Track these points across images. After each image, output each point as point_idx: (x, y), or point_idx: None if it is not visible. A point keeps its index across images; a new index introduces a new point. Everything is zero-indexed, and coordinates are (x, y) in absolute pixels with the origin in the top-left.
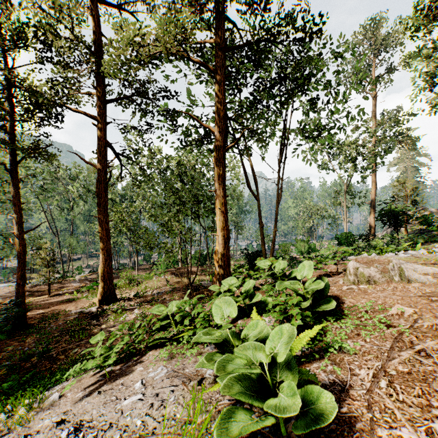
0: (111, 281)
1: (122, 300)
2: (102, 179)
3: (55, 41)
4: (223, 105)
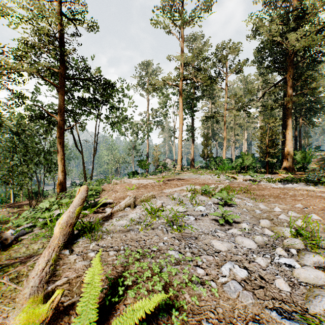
0: None
1: None
2: None
3: None
4: (63, 106)
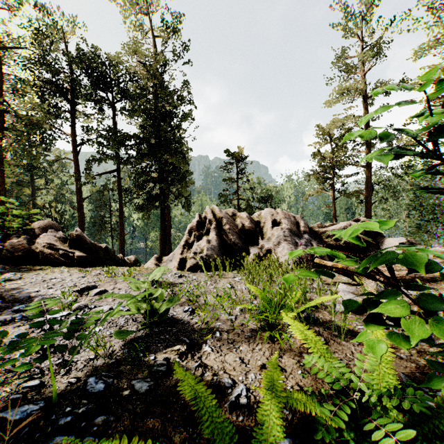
0: None
1: None
2: (369, 202)
3: None
4: None
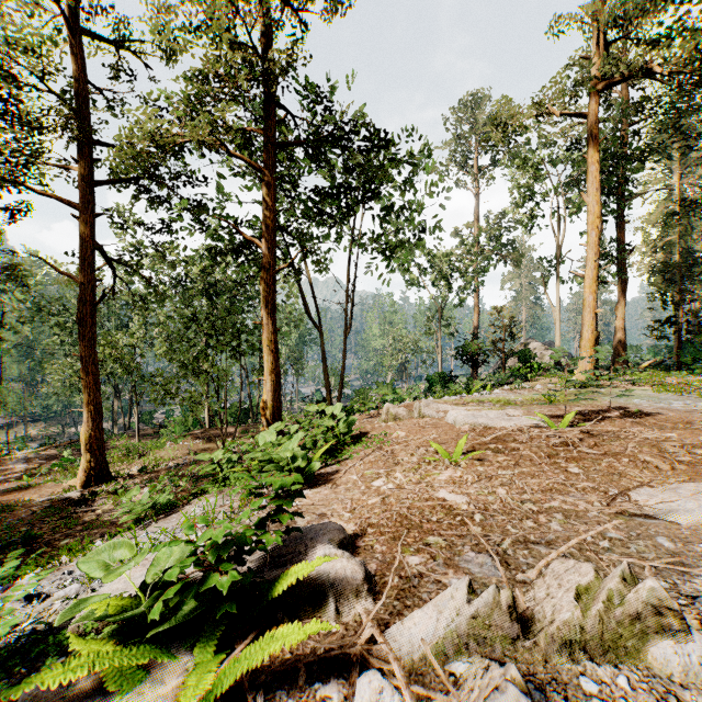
0: (102, 451)
1: (120, 479)
2: (88, 299)
3: (12, 91)
4: (272, 214)
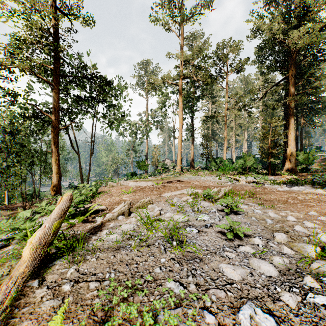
0: None
1: None
2: None
3: None
4: (57, 104)
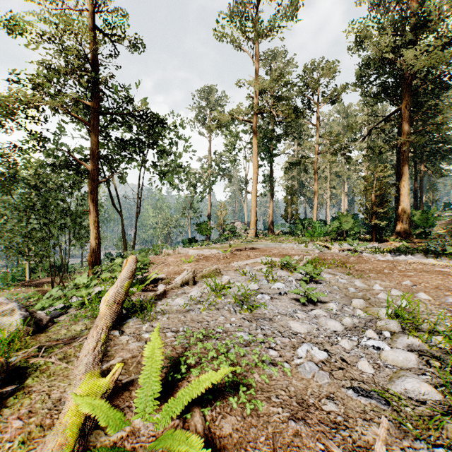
0: None
1: None
2: None
3: None
4: (96, 150)
